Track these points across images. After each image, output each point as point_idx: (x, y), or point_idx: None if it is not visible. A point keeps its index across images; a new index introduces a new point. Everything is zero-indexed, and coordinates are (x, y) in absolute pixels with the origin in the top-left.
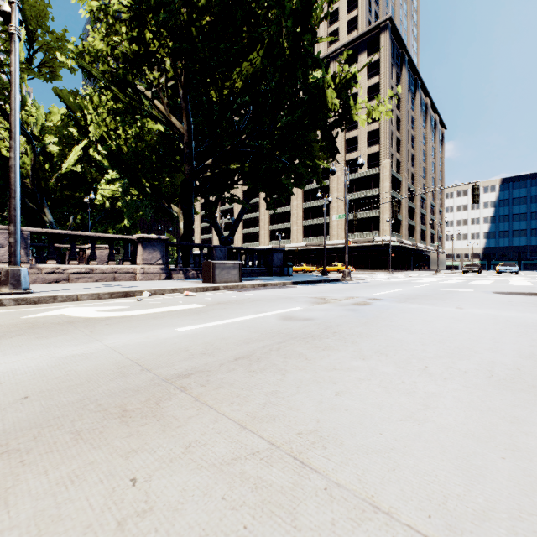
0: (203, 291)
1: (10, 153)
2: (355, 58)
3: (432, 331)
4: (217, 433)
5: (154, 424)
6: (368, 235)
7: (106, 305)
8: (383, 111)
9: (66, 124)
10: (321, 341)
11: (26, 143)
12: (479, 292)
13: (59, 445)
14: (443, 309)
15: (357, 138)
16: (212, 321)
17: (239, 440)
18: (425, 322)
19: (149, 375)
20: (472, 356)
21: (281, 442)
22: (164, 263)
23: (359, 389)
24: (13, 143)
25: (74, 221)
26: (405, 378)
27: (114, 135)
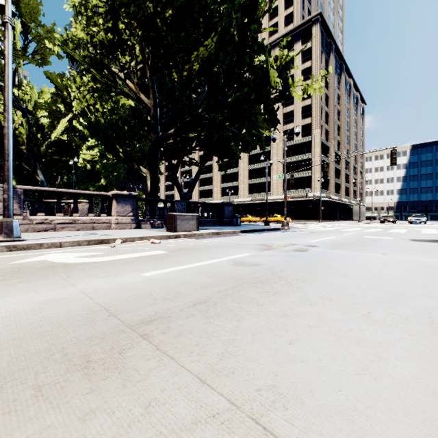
0: (166, 239)
1: (4, 123)
2: (291, 46)
3: (366, 276)
4: (177, 389)
5: (115, 378)
6: (302, 191)
7: (84, 251)
8: (317, 88)
9: (55, 101)
10: (270, 285)
11: (22, 116)
12: (398, 239)
13: (18, 404)
14: (371, 255)
15: (293, 112)
16: (174, 266)
17: (199, 397)
18: (359, 267)
19: (115, 321)
20: (408, 301)
21: (241, 401)
22: (134, 214)
23: (311, 337)
24: (6, 115)
25: (61, 181)
26: (352, 325)
27: (93, 109)
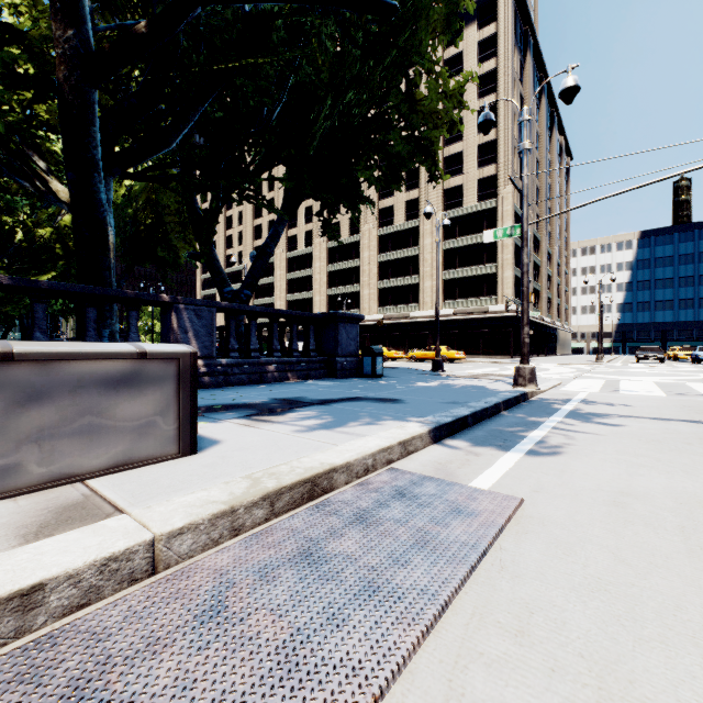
0: None
1: None
2: (458, 33)
3: None
4: None
5: None
6: (479, 302)
7: None
8: None
9: None
10: None
11: None
12: None
13: None
14: None
15: (462, 155)
16: None
17: None
18: None
19: None
20: None
21: None
22: None
23: None
24: None
25: None
26: None
27: None
